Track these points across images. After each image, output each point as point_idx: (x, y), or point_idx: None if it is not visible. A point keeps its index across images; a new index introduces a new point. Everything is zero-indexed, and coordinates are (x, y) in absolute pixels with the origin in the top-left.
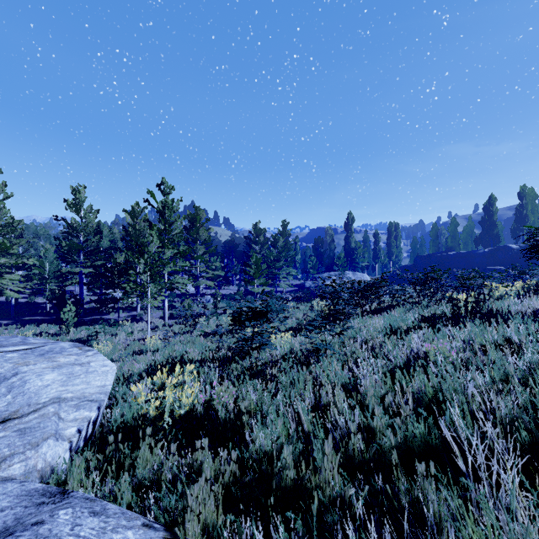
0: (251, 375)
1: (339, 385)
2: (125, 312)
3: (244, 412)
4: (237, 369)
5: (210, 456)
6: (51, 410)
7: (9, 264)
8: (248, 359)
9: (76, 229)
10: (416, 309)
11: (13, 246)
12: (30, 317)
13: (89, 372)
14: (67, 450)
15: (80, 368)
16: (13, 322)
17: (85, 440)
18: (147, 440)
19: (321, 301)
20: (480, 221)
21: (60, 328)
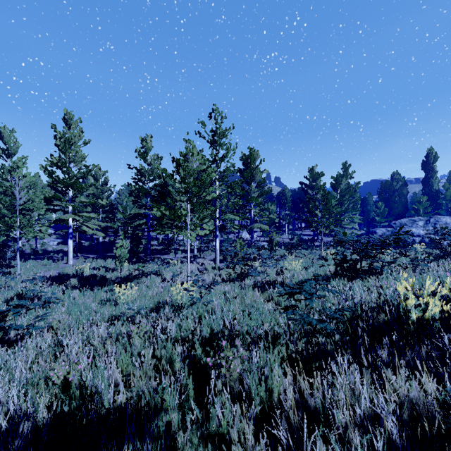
0: None
1: None
2: (183, 253)
3: None
4: None
5: None
6: None
7: (86, 203)
8: None
9: (143, 175)
10: None
11: (89, 187)
12: (112, 253)
13: None
14: None
15: None
16: (97, 256)
17: None
18: None
19: None
20: None
21: (116, 264)
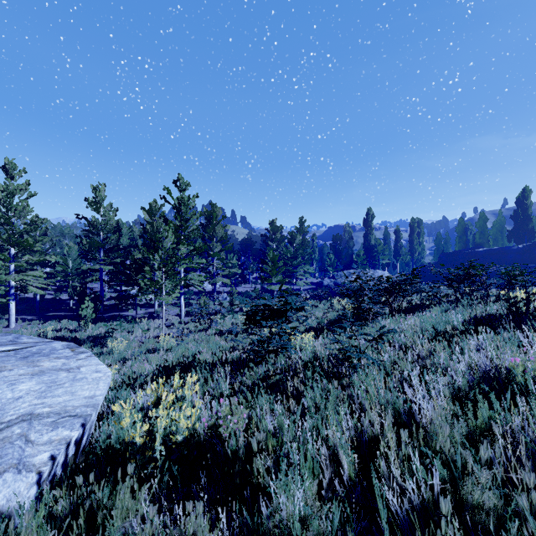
0: (267, 386)
1: (390, 413)
2: (143, 309)
3: (258, 448)
4: (250, 378)
5: (205, 527)
6: (17, 431)
7: (33, 260)
8: (263, 366)
9: (96, 227)
10: (457, 309)
11: (36, 243)
12: (54, 313)
13: (76, 380)
14: (34, 484)
15: (66, 374)
16: (38, 317)
17: (65, 466)
18: (128, 482)
19: (341, 299)
20: (512, 216)
21: (79, 324)
